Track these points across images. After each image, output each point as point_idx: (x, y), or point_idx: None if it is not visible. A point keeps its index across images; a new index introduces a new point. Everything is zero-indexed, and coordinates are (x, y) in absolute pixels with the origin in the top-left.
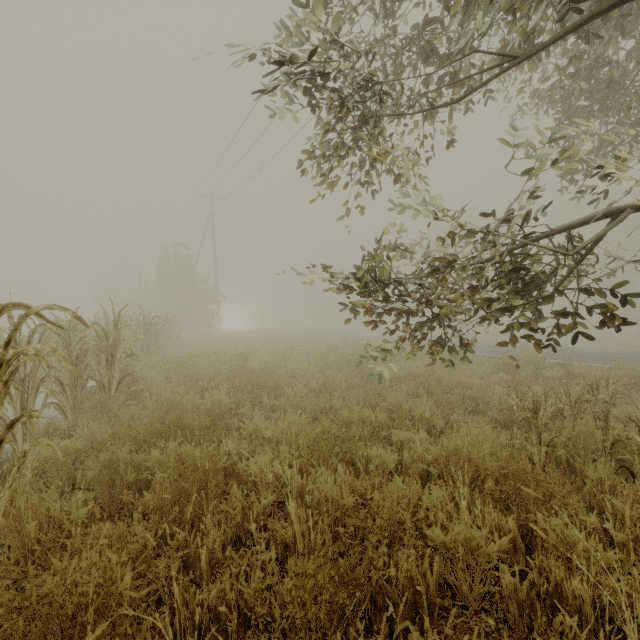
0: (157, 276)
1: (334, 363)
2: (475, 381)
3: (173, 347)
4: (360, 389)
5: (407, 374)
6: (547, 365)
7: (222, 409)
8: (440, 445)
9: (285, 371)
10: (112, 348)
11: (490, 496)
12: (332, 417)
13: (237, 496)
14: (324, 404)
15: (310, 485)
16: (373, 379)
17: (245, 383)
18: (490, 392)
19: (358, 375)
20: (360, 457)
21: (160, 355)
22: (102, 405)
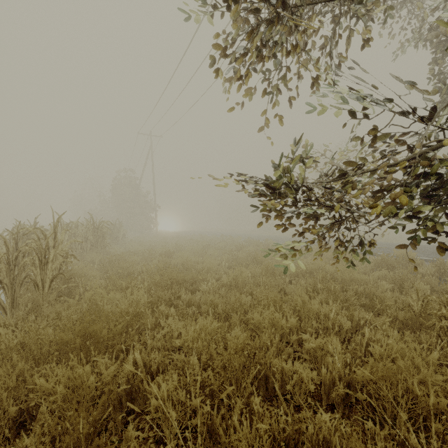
0: (112, 192)
1: (241, 259)
2: (365, 278)
3: (119, 244)
4: (266, 286)
5: (303, 270)
6: (418, 262)
7: (139, 309)
8: (369, 369)
9: (202, 266)
10: (45, 250)
11: (445, 447)
12: (242, 317)
13: (130, 445)
14: (234, 302)
15: (221, 435)
16: (276, 275)
17: (165, 280)
18: (380, 288)
19: (263, 272)
20: (274, 371)
21: (106, 251)
22: (34, 302)
